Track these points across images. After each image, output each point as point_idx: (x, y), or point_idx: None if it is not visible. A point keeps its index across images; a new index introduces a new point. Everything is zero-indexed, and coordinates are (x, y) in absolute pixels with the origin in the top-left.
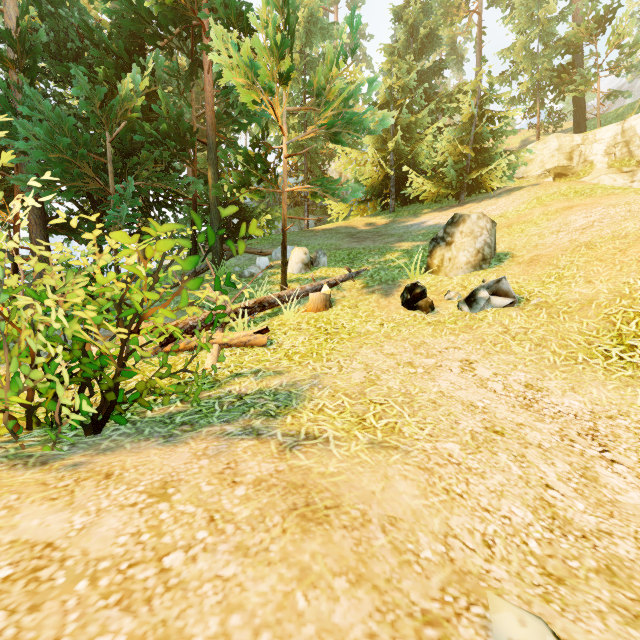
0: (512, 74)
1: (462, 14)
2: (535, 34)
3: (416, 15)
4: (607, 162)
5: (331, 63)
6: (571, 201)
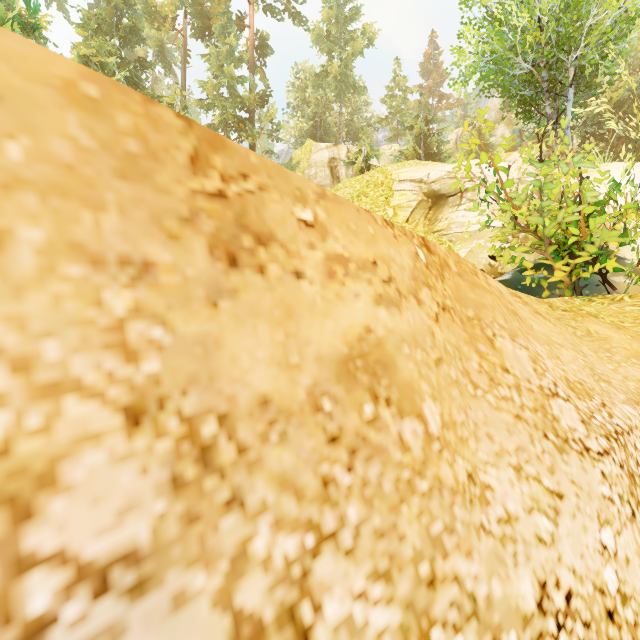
0: (209, 105)
1: (169, 27)
2: (224, 83)
3: (119, 1)
4: None
5: (7, 21)
6: None
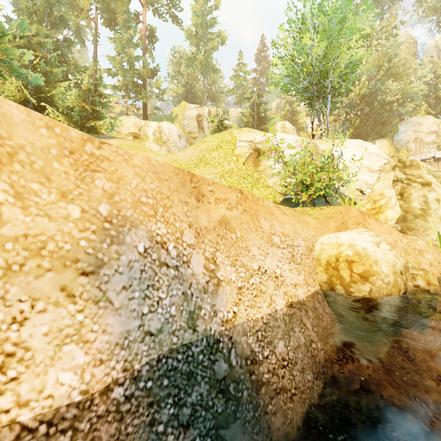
0: (114, 73)
1: (85, 15)
2: (125, 59)
3: None
4: (153, 138)
5: (1, 33)
6: (133, 150)
